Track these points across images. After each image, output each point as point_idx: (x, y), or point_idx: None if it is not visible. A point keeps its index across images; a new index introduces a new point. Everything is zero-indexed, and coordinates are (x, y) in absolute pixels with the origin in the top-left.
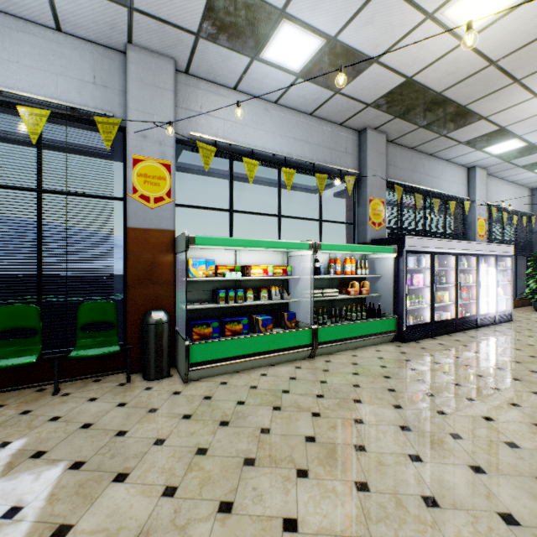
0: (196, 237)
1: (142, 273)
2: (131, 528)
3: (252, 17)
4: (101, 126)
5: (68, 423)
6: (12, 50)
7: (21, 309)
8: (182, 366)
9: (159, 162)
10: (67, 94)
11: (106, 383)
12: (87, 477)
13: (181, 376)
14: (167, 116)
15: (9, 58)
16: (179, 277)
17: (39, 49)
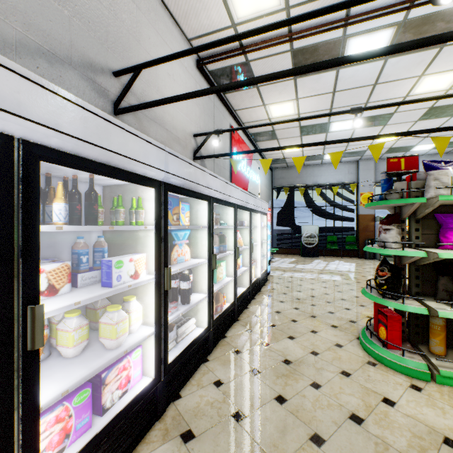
0: (383, 217)
1: (363, 228)
2: (372, 267)
3: (404, 148)
4: (351, 186)
5: (350, 261)
6: (328, 172)
7: (332, 236)
8: (378, 256)
9: (369, 193)
10: (341, 179)
11: (353, 258)
12: (360, 264)
13: (377, 259)
14: (371, 177)
15: (328, 174)
16: (376, 229)
17: (334, 169)
